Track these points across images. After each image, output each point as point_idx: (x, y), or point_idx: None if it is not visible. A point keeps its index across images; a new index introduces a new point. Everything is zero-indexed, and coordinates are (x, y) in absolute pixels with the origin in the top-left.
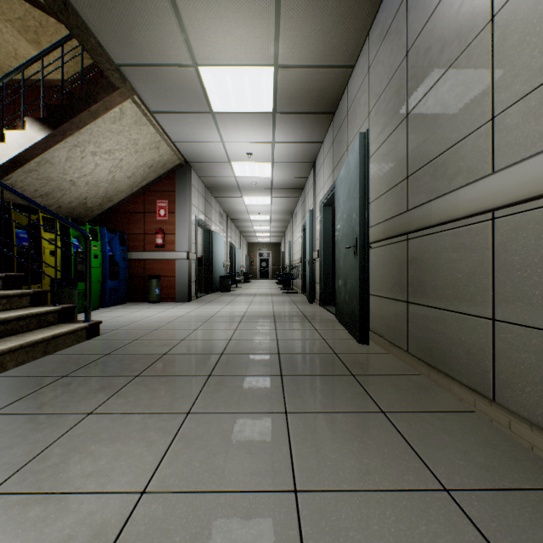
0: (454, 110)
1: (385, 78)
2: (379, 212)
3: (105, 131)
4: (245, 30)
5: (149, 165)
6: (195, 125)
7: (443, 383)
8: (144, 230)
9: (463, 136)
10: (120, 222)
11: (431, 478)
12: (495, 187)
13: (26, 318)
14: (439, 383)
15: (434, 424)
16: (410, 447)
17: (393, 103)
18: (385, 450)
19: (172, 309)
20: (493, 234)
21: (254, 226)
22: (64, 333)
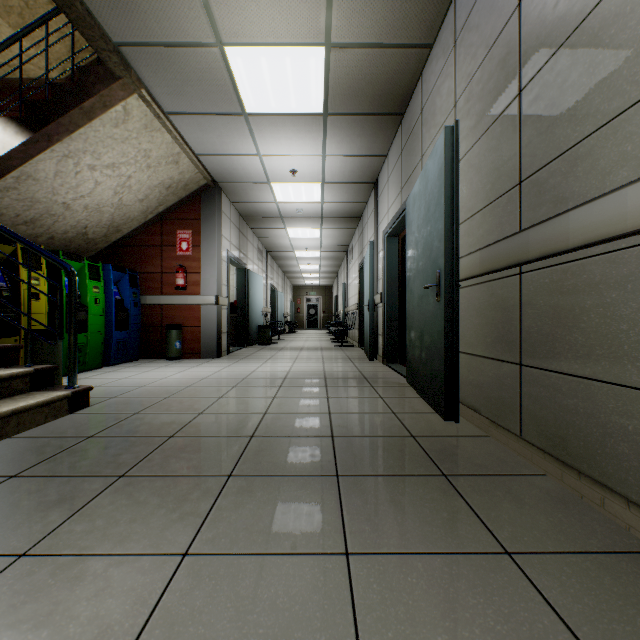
0: (612, 64)
1: (482, 48)
2: (472, 237)
3: (105, 138)
4: None
5: (167, 186)
6: (223, 131)
7: (590, 494)
8: (162, 268)
9: (632, 101)
10: (132, 258)
11: None
12: None
13: None
14: (582, 494)
15: (604, 583)
16: None
17: (495, 80)
18: None
19: (195, 368)
20: None
21: (300, 266)
22: (31, 406)
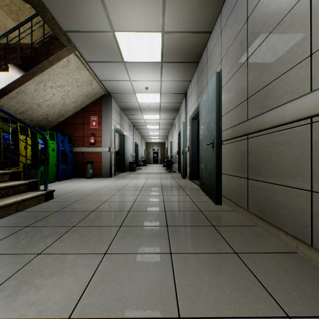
0: (281, 52)
1: (232, 37)
2: (228, 122)
3: (58, 73)
4: (144, 8)
5: (86, 95)
6: (113, 70)
7: (273, 232)
8: (83, 134)
9: (288, 68)
10: (69, 129)
11: (276, 306)
12: (314, 100)
13: (6, 188)
14: (270, 232)
15: (272, 262)
16: (257, 280)
17: (237, 52)
18: (241, 283)
19: (100, 182)
20: (311, 133)
21: (149, 132)
22: (29, 197)
